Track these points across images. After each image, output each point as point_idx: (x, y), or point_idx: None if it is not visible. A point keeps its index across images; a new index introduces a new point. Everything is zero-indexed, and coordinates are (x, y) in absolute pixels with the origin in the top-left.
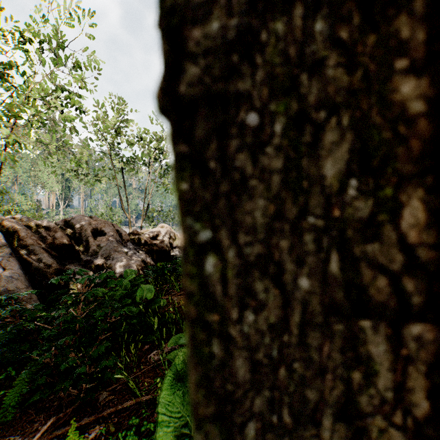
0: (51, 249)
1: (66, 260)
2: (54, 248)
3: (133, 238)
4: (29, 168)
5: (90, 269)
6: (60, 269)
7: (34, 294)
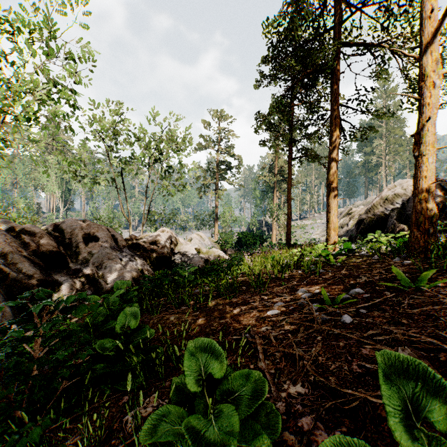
0: (35, 257)
1: (52, 269)
2: (39, 256)
3: (130, 244)
4: (28, 170)
5: (79, 280)
6: (44, 279)
7: (8, 311)
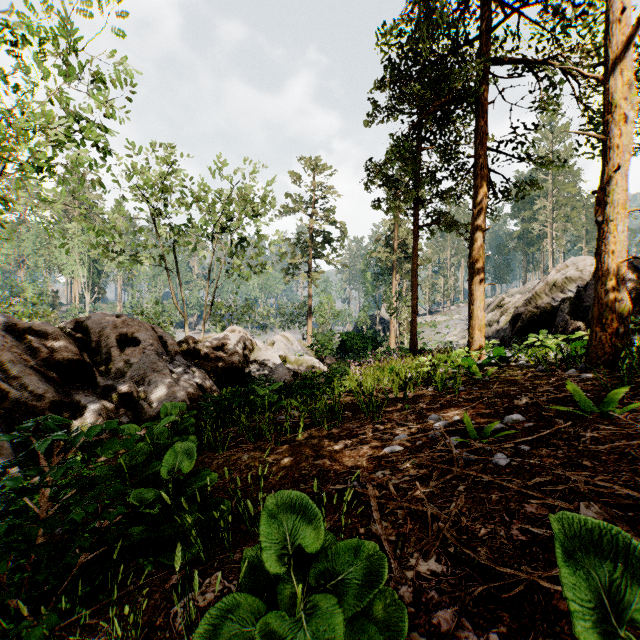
0: (47, 368)
1: (73, 386)
2: (53, 366)
3: (185, 349)
4: (40, 243)
5: (111, 401)
6: (60, 401)
7: (7, 447)
